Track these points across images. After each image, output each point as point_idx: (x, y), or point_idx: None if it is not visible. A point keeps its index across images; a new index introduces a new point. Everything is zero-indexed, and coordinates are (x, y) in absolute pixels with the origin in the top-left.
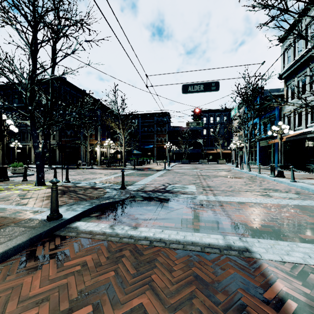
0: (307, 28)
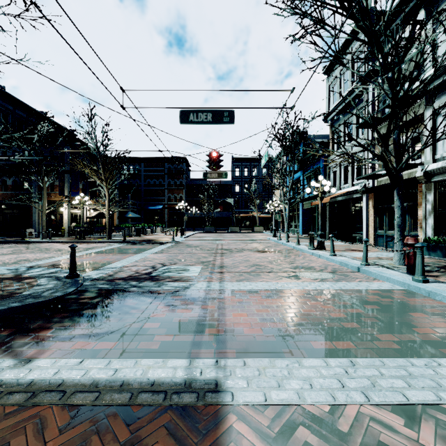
0: (353, 60)
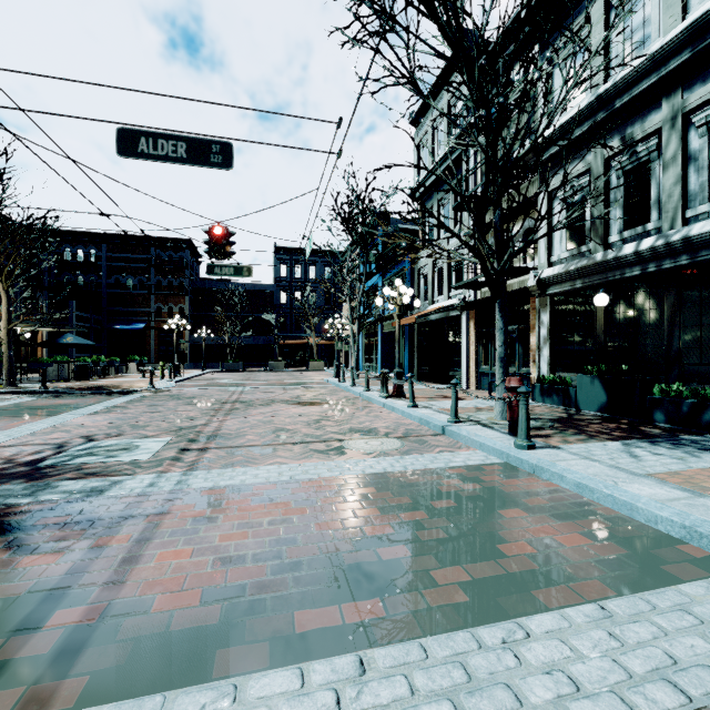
0: (450, 108)
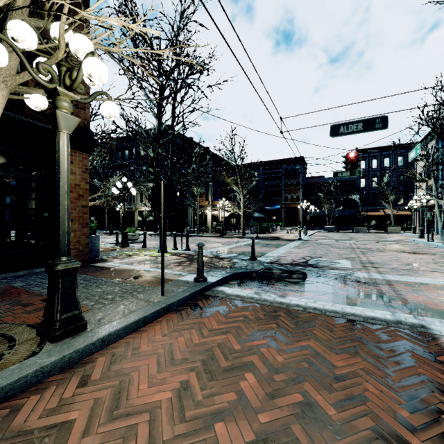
0: None
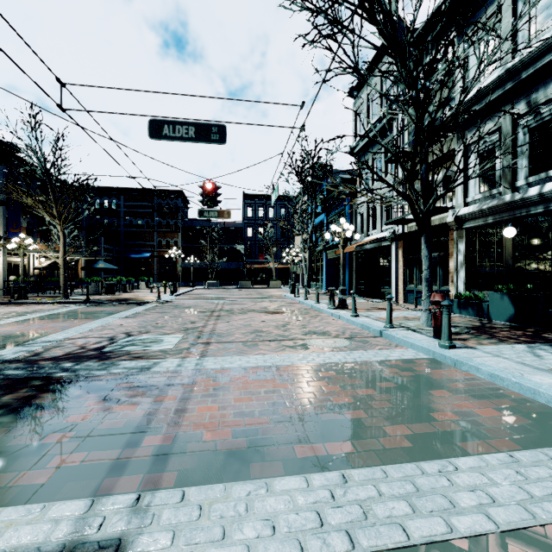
0: (382, 82)
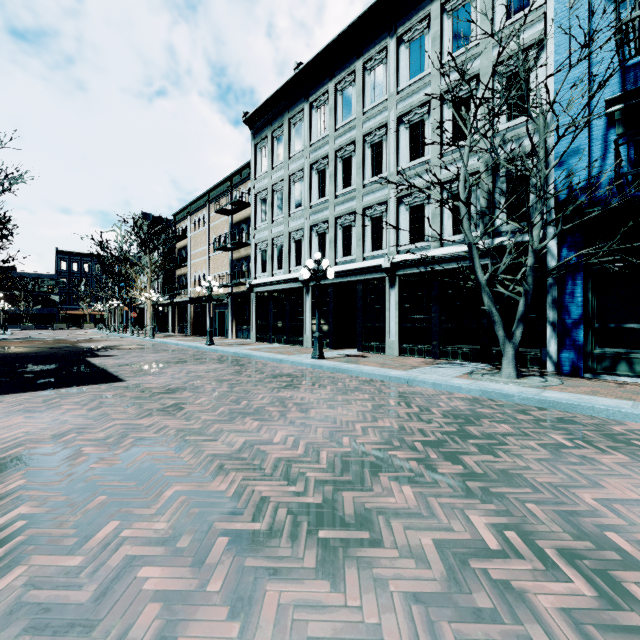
0: None
